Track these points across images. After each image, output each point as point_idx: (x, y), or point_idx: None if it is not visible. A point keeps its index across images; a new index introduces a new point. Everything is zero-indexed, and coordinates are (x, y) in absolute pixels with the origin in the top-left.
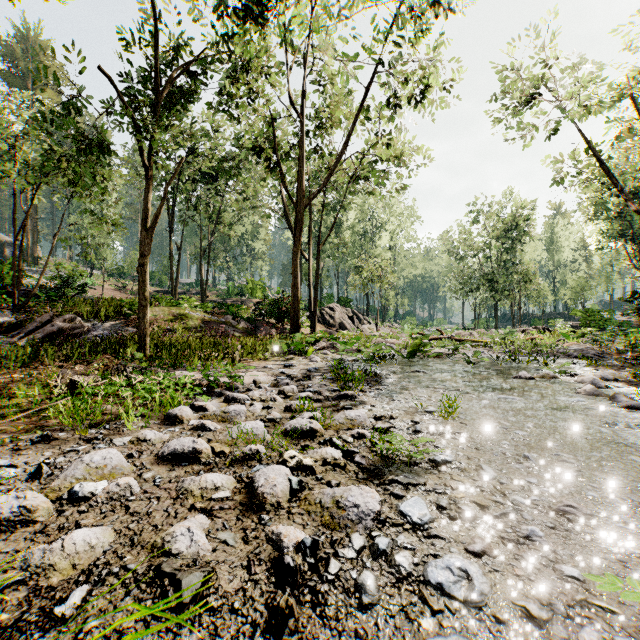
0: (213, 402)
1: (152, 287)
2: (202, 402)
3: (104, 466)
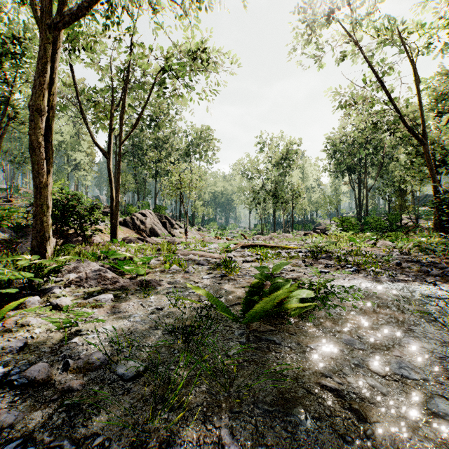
0: None
1: None
2: None
3: None
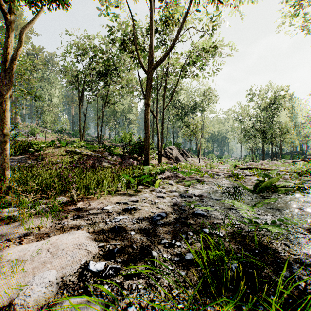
0: None
1: (76, 138)
2: None
3: None
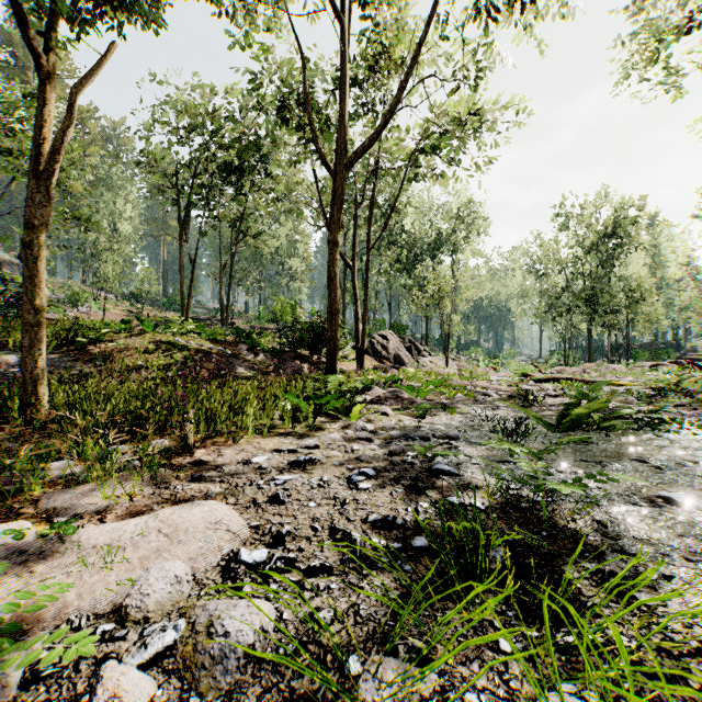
0: None
1: (172, 313)
2: None
3: None
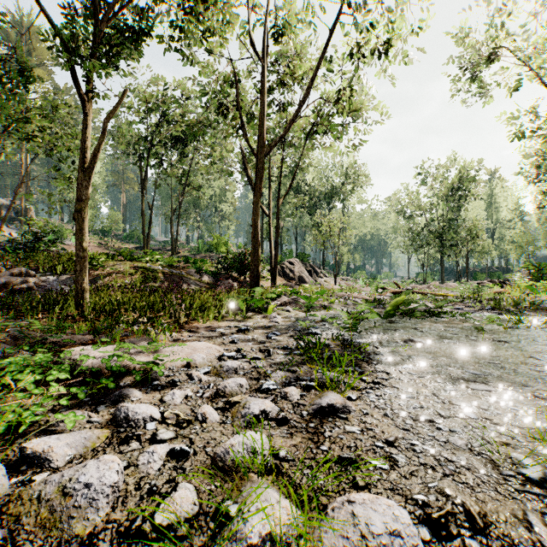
0: (77, 434)
1: (131, 244)
2: (46, 441)
3: None
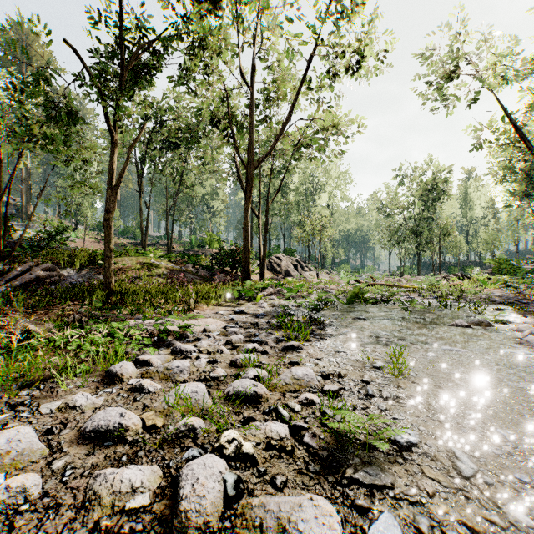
0: (159, 355)
1: (127, 240)
2: (147, 356)
3: (7, 453)
